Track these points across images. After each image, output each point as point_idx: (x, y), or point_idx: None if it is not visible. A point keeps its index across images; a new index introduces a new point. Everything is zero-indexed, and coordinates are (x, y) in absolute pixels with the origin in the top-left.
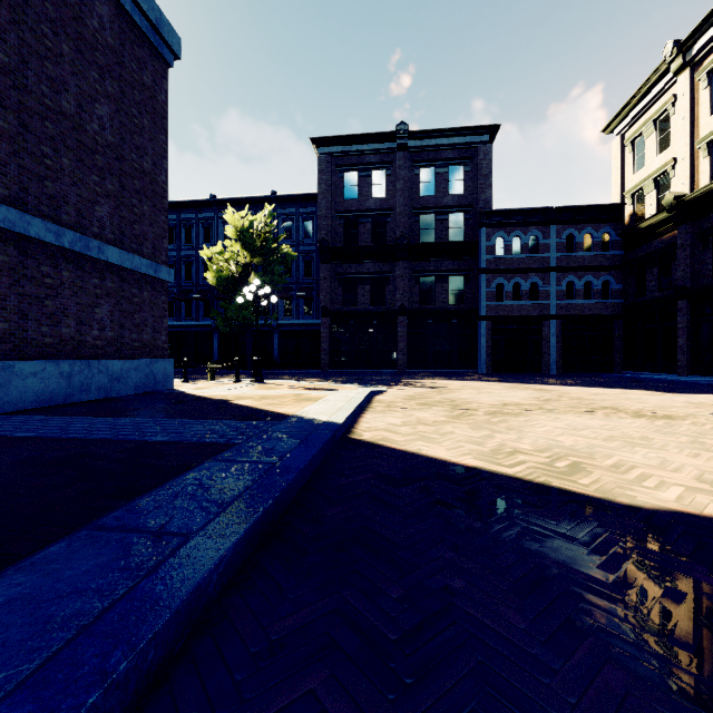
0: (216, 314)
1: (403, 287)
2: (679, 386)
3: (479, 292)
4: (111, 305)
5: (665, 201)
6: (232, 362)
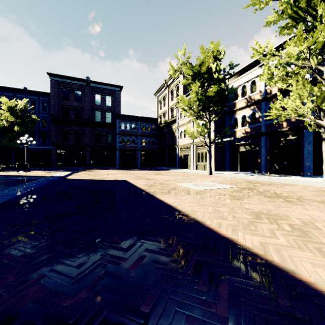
0: None
1: (88, 137)
2: (160, 169)
3: (116, 141)
4: None
5: (163, 121)
6: (15, 164)
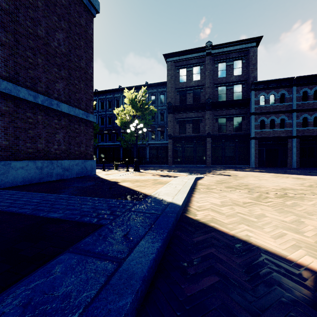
0: (120, 139)
1: (209, 124)
2: None
3: (250, 125)
4: (64, 133)
5: None
6: (124, 161)
